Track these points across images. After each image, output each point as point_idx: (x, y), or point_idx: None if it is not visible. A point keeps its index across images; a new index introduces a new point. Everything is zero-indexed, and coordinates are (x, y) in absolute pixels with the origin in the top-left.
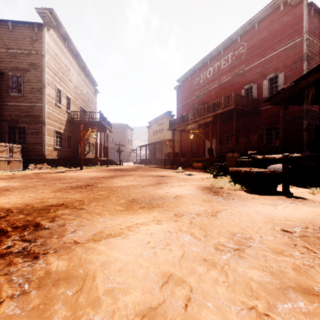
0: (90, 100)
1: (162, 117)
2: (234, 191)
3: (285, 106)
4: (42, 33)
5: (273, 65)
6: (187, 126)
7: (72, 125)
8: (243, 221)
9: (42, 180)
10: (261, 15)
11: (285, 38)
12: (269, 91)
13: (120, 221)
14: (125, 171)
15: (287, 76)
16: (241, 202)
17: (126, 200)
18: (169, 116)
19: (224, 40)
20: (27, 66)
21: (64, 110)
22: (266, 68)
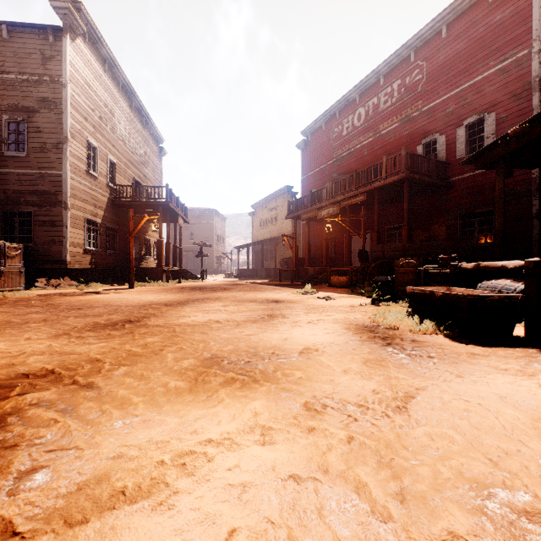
0: (151, 167)
1: (275, 196)
2: (424, 335)
3: (507, 170)
4: (62, 44)
5: (476, 100)
6: (320, 211)
7: (117, 209)
8: (484, 432)
9: (48, 310)
10: (454, 11)
11: (497, 51)
12: (467, 147)
13: (168, 429)
14: (208, 291)
15: (502, 120)
16: (451, 365)
17: (197, 359)
18: (287, 195)
19: (386, 59)
20: (34, 104)
21: (102, 183)
22: (462, 106)
